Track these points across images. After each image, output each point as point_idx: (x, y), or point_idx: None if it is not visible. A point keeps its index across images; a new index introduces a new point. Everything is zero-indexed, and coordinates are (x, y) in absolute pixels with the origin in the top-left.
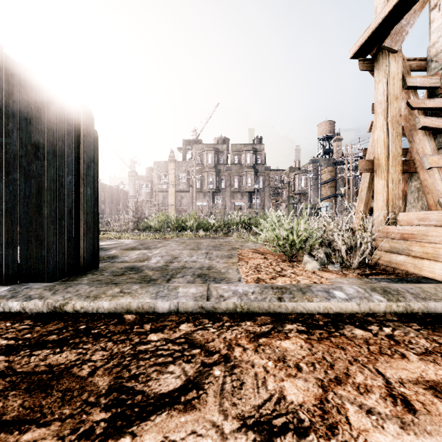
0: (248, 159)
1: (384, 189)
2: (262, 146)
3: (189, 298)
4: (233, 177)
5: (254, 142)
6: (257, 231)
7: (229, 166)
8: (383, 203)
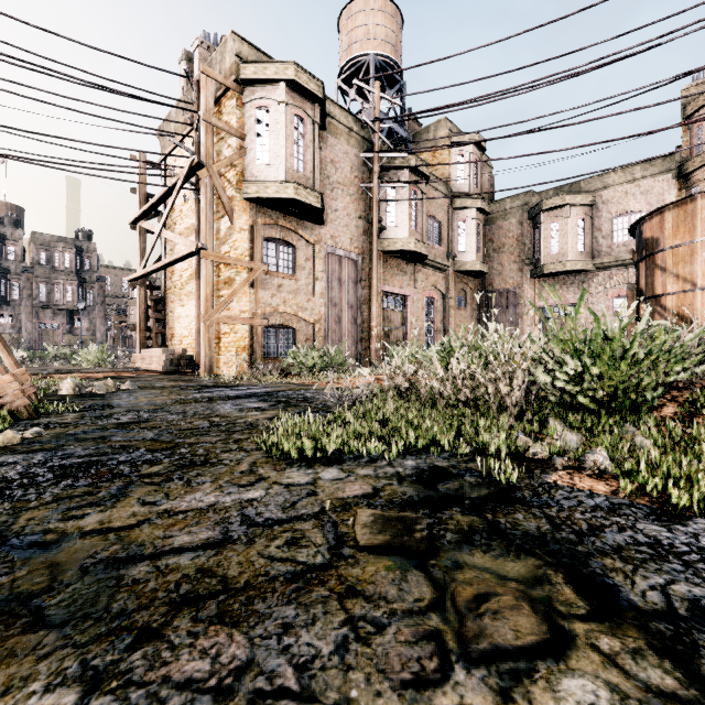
0: (68, 261)
1: (139, 339)
2: (92, 246)
3: (53, 370)
4: (38, 285)
5: (78, 236)
6: (76, 357)
7: (29, 266)
8: (139, 345)
